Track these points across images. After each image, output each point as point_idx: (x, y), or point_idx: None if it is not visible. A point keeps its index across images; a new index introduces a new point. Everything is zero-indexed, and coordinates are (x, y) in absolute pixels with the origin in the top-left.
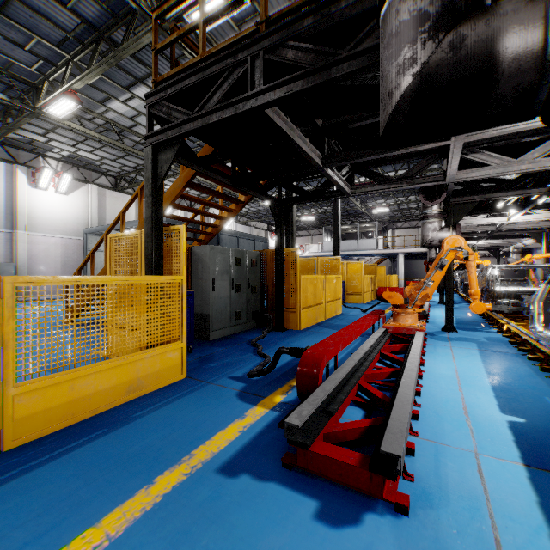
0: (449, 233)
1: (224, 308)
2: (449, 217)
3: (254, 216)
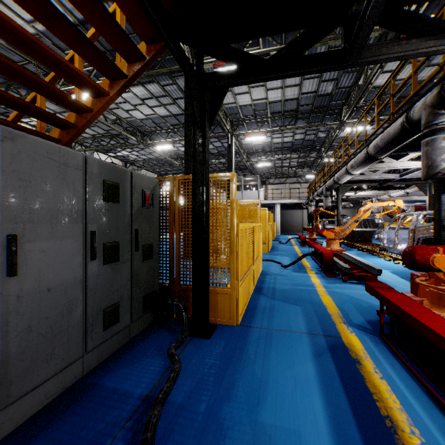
0: None
1: (64, 313)
2: None
3: (144, 164)
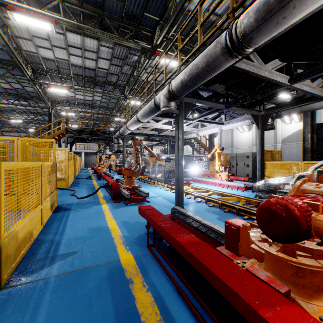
0: (110, 153)
1: None
2: (110, 149)
3: None
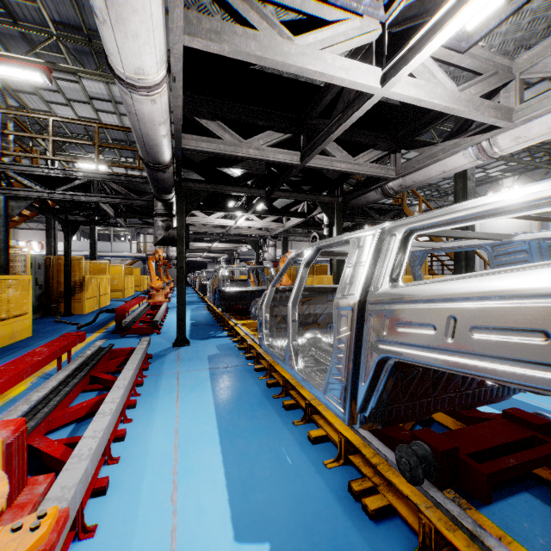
0: None
1: None
2: None
3: None
